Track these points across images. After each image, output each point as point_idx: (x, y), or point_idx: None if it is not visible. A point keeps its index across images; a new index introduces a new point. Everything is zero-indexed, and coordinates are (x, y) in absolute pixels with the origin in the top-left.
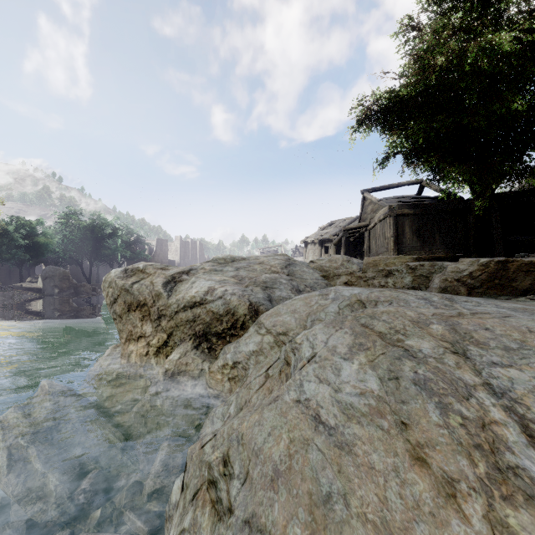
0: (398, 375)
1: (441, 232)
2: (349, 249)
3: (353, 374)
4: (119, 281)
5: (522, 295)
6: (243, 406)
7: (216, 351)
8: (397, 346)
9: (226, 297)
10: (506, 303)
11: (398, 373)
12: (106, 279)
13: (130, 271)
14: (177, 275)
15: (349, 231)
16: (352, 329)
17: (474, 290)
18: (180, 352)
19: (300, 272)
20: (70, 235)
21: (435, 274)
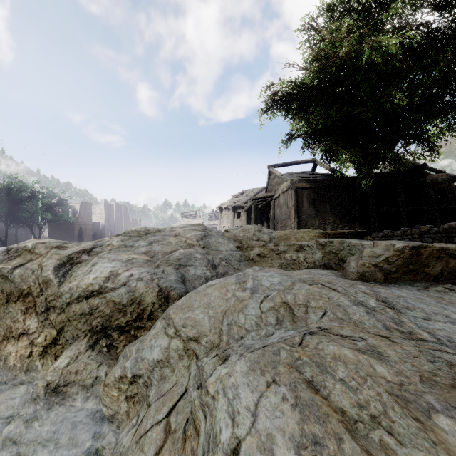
0: None
1: (331, 203)
2: (258, 215)
3: None
4: None
5: (433, 281)
6: None
7: (118, 349)
8: None
9: (130, 283)
10: (451, 310)
11: None
12: None
13: (15, 251)
14: (75, 255)
15: (257, 200)
16: (293, 392)
17: (390, 275)
18: (70, 355)
19: (216, 243)
20: None
21: (343, 251)
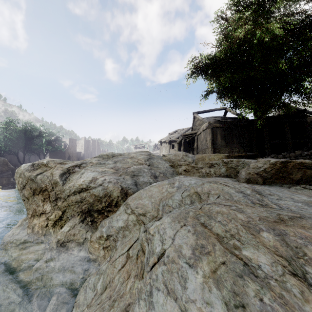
0: (243, 302)
1: (237, 138)
2: (186, 146)
3: (198, 289)
4: (26, 173)
5: (296, 183)
6: (107, 285)
7: (97, 223)
8: (235, 255)
9: (104, 184)
10: (296, 196)
11: (243, 298)
12: (18, 171)
13: (37, 165)
14: (71, 168)
15: (185, 136)
16: (194, 228)
17: (267, 180)
18: (70, 225)
19: (157, 163)
20: (9, 135)
21: (239, 167)
